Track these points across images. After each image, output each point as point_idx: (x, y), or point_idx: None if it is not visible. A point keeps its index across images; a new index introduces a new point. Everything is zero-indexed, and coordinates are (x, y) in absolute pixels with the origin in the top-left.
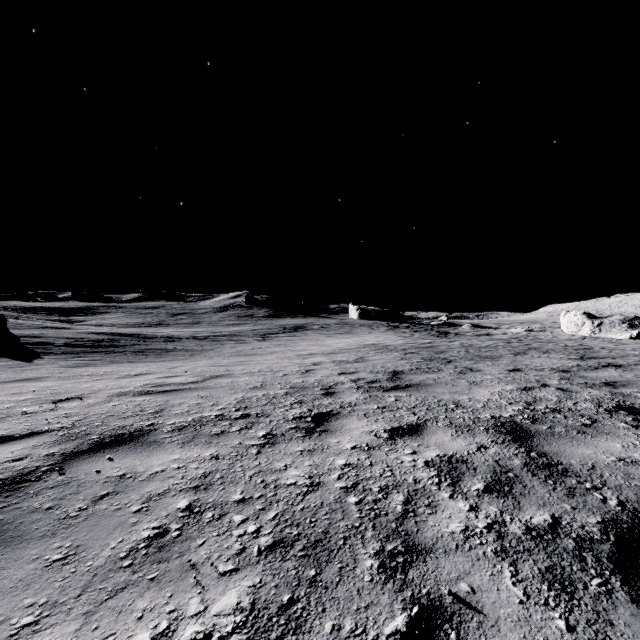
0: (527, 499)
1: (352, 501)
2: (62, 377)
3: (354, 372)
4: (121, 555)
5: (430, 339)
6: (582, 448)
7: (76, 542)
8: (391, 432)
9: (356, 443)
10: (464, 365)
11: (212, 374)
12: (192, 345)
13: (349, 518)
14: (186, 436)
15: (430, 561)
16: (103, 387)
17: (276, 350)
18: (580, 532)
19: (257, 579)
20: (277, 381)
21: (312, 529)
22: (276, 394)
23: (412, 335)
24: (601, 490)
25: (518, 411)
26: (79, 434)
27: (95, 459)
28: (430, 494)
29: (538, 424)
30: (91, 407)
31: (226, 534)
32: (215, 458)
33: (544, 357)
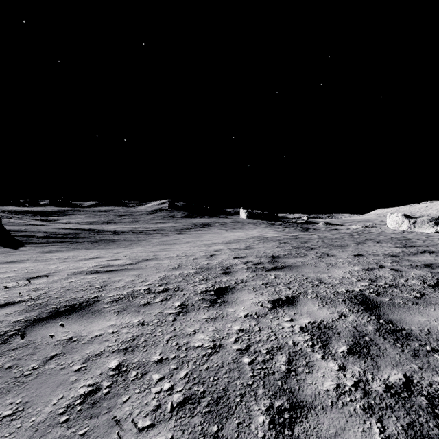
0: (382, 360)
1: (246, 361)
2: (37, 260)
3: (244, 256)
4: (60, 411)
5: (296, 233)
6: (418, 316)
7: (25, 398)
8: (273, 303)
9: (247, 312)
10: (322, 251)
11: (144, 258)
12: (131, 237)
13: (244, 377)
14: (121, 306)
15: (311, 417)
16: (65, 267)
17: (189, 240)
18: (429, 390)
19: (169, 435)
20: (189, 263)
21: (215, 387)
22: (189, 273)
23: (284, 230)
24: None
25: (365, 286)
26: (42, 304)
27: (51, 325)
28: (306, 355)
29: (381, 297)
30: (54, 283)
31: (146, 391)
32: (141, 324)
33: (378, 246)
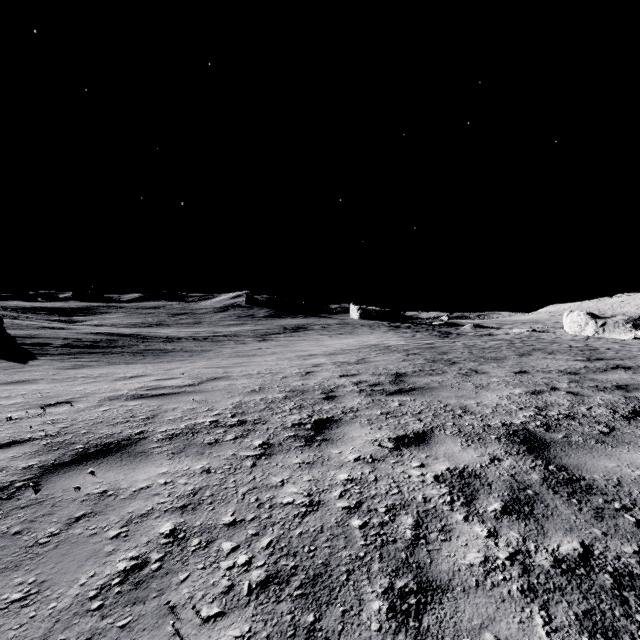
0: (551, 522)
1: (356, 524)
2: (55, 379)
3: (356, 374)
4: (90, 594)
5: (432, 339)
6: (604, 460)
7: (41, 577)
8: (396, 441)
9: (359, 454)
10: (468, 367)
11: (209, 376)
12: (191, 346)
13: (353, 546)
14: (177, 446)
15: (447, 603)
16: (96, 390)
17: (276, 351)
18: (616, 565)
19: (246, 627)
20: (276, 384)
21: (311, 560)
22: (275, 398)
23: (414, 335)
24: (632, 511)
25: (530, 417)
26: (63, 443)
27: (76, 473)
28: (442, 516)
29: (553, 432)
30: (80, 412)
31: (213, 566)
32: (206, 472)
33: (550, 358)
